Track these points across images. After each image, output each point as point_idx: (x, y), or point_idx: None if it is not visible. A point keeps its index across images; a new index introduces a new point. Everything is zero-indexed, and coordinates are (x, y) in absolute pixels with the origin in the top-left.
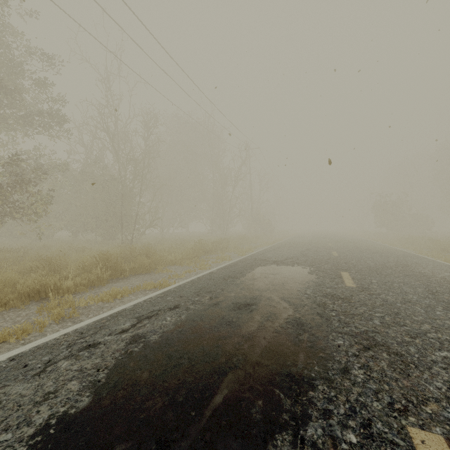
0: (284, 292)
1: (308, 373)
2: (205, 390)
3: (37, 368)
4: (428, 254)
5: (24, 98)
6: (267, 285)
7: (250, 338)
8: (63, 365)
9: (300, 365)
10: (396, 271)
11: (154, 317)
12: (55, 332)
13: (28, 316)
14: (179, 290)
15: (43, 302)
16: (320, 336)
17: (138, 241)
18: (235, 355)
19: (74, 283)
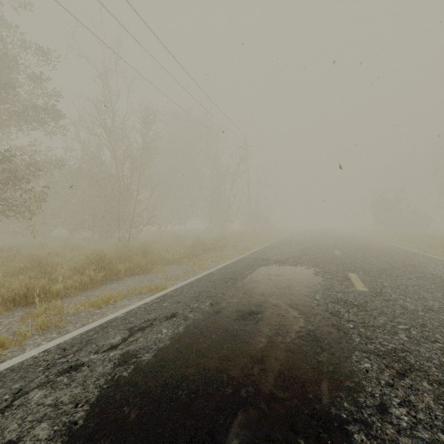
0: (291, 298)
1: (337, 412)
2: (209, 441)
3: (3, 401)
4: (432, 253)
5: (19, 93)
6: (271, 289)
7: (260, 359)
8: (35, 396)
9: (325, 401)
10: (407, 272)
11: (148, 328)
12: (35, 348)
13: (10, 324)
14: (177, 294)
15: (29, 308)
16: (341, 356)
17: (136, 239)
18: (243, 384)
19: (64, 285)
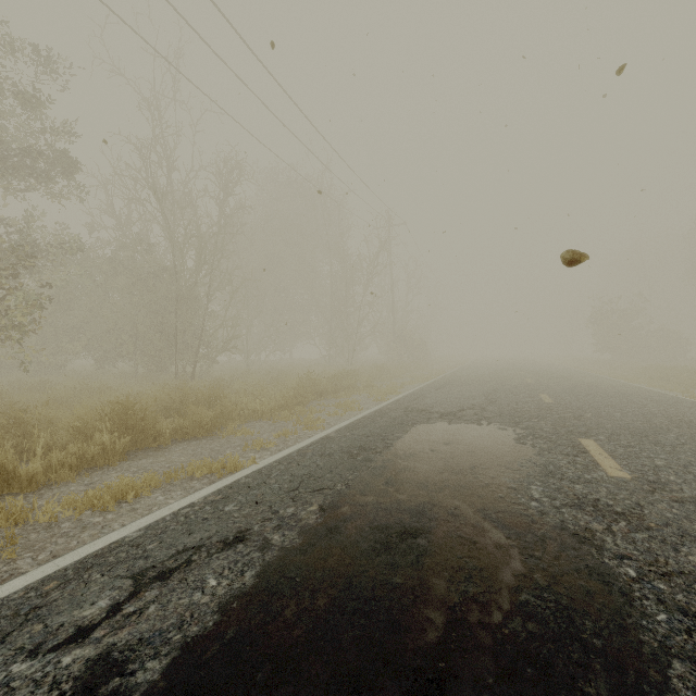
0: (482, 494)
1: None
2: None
3: None
4: None
5: (6, 130)
6: (441, 473)
7: (433, 688)
8: None
9: None
10: (686, 437)
11: (177, 575)
12: None
13: None
14: (257, 482)
15: None
16: (643, 680)
17: (206, 375)
18: None
19: (49, 462)
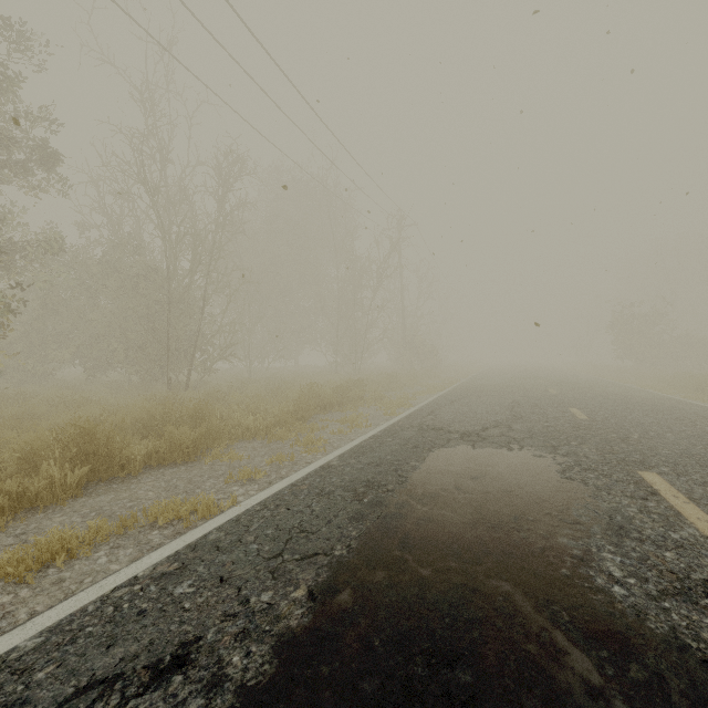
0: (539, 570)
1: None
2: None
3: None
4: None
5: None
6: (475, 528)
7: None
8: None
9: None
10: None
11: None
12: None
13: None
14: (230, 539)
15: None
16: None
17: (203, 384)
18: None
19: None
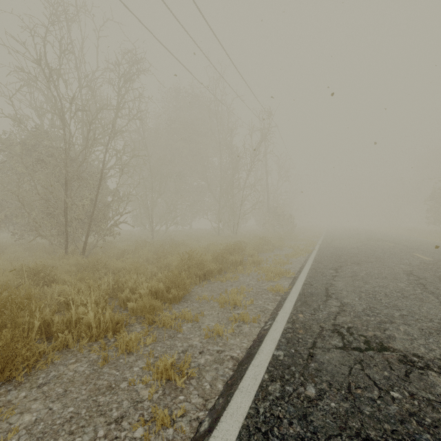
0: None
1: None
2: None
3: None
4: None
5: None
6: None
7: None
8: None
9: None
10: None
11: None
12: None
13: None
14: None
15: None
16: None
17: (107, 246)
18: None
19: None
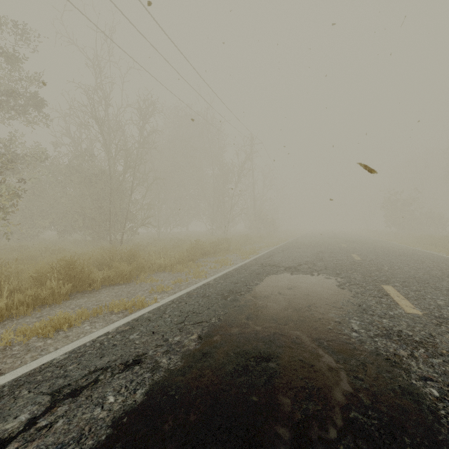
0: (316, 327)
1: None
2: None
3: None
4: None
5: None
6: (286, 310)
7: None
8: None
9: None
10: None
11: (85, 392)
12: None
13: None
14: (155, 316)
15: None
16: None
17: (131, 241)
18: None
19: (13, 301)
